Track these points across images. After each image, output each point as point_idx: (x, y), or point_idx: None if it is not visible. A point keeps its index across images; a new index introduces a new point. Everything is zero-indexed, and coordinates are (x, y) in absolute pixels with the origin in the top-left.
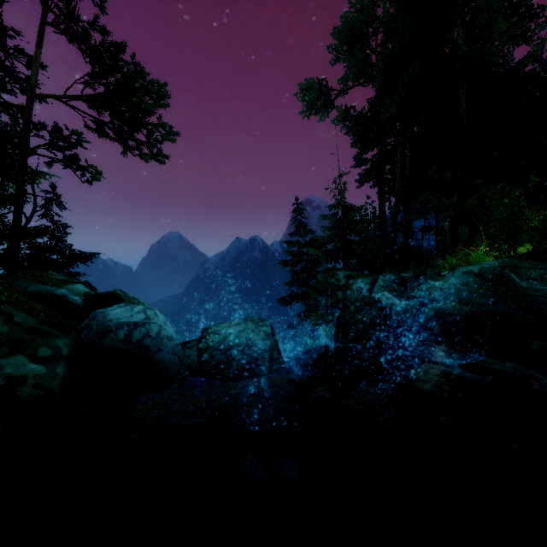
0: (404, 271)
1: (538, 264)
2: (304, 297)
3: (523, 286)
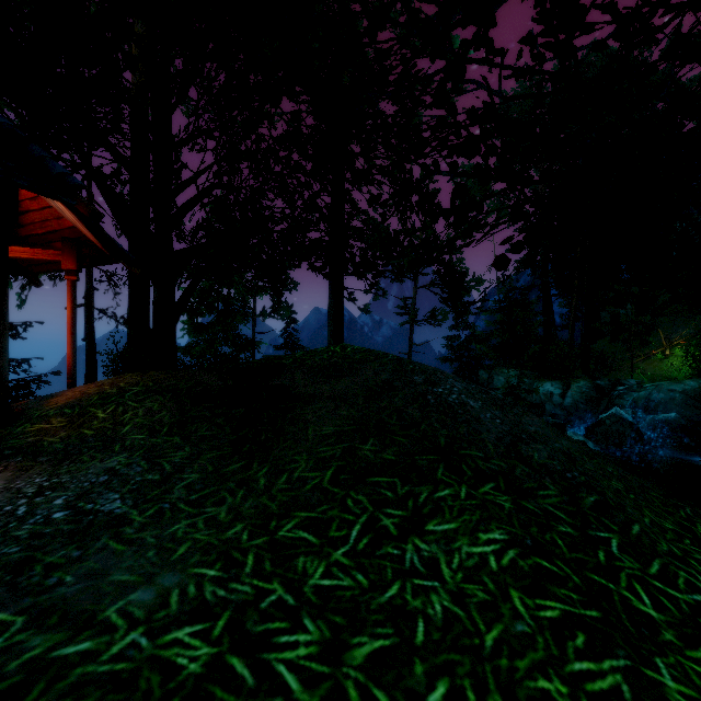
0: (599, 379)
1: None
2: None
3: None
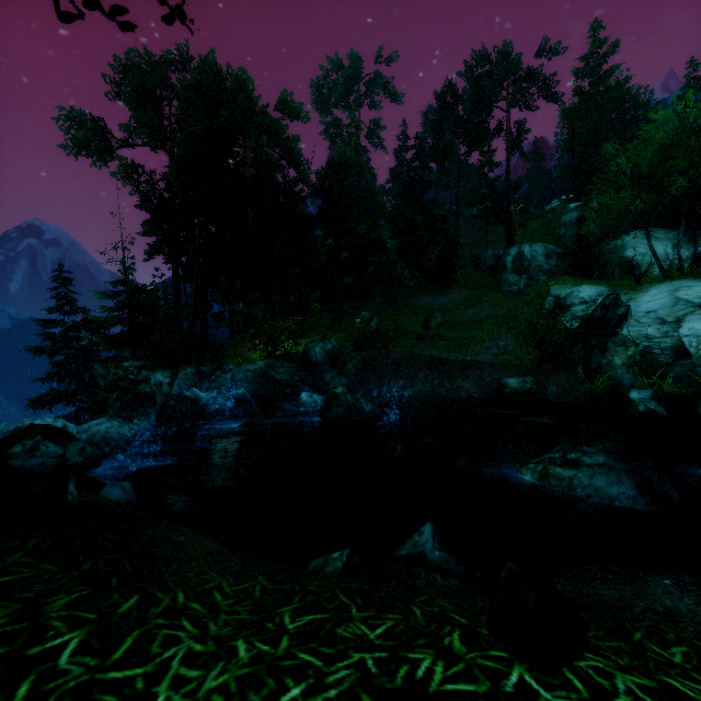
0: (204, 365)
1: (285, 363)
2: (74, 394)
3: (277, 378)
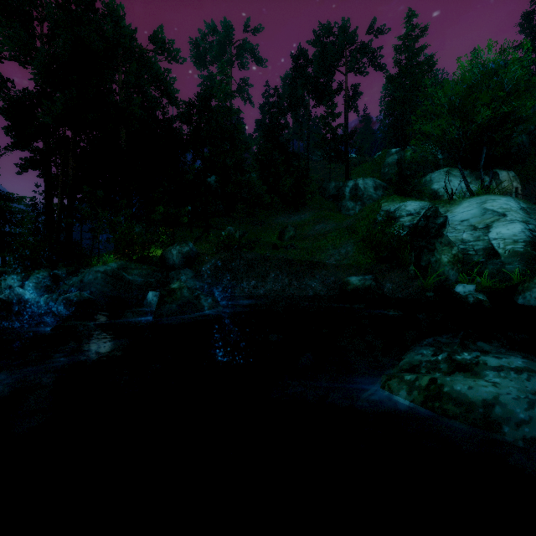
0: (58, 268)
1: (140, 265)
2: None
3: (130, 279)
